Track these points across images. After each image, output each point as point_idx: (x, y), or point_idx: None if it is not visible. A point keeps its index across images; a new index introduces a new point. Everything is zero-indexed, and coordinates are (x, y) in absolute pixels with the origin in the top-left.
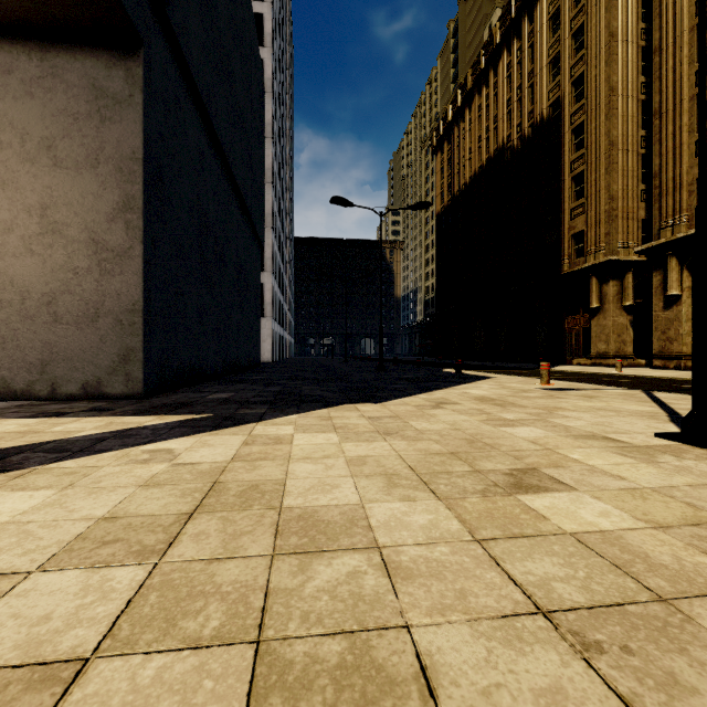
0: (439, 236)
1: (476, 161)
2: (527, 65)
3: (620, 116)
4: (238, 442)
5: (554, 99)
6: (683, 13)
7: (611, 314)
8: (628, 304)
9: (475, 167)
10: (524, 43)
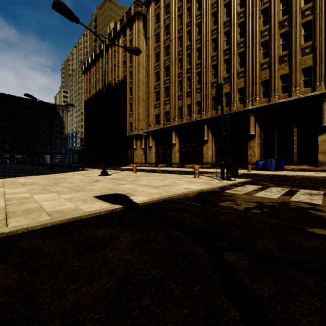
0: (85, 111)
1: (100, 85)
2: (117, 58)
3: (141, 89)
4: (2, 180)
5: (124, 75)
6: (152, 68)
7: (138, 150)
8: (143, 147)
9: (100, 87)
10: (116, 49)
